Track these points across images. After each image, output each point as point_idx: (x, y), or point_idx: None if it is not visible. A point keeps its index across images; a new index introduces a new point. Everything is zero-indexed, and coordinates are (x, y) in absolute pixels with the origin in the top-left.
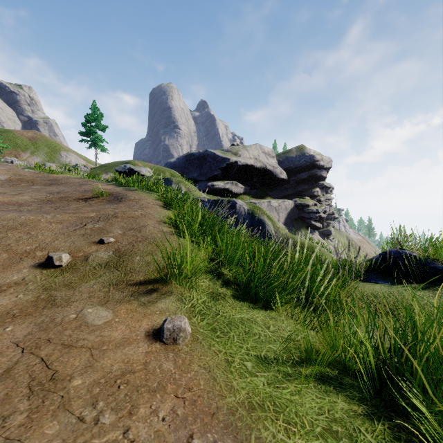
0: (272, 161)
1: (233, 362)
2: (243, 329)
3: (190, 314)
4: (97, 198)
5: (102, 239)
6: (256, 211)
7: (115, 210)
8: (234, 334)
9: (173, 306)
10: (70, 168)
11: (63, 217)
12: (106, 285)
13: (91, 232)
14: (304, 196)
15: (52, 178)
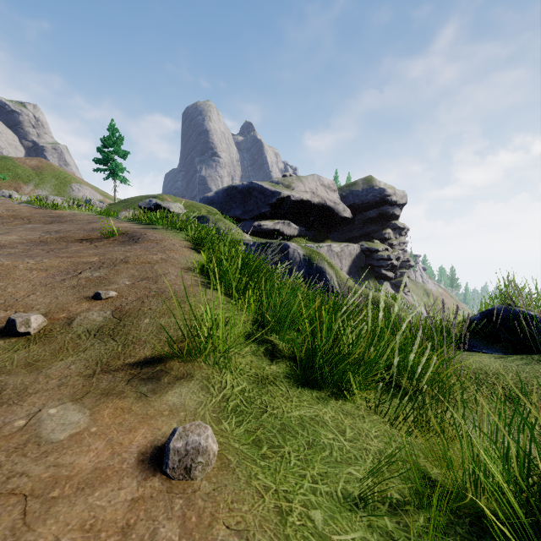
0: (333, 196)
1: (290, 512)
2: (305, 439)
3: (218, 414)
4: (106, 238)
5: (99, 293)
6: (314, 257)
7: (126, 254)
8: (290, 450)
9: (193, 399)
10: (80, 203)
11: (52, 262)
12: (92, 364)
13: (86, 282)
14: (373, 240)
15: (55, 215)
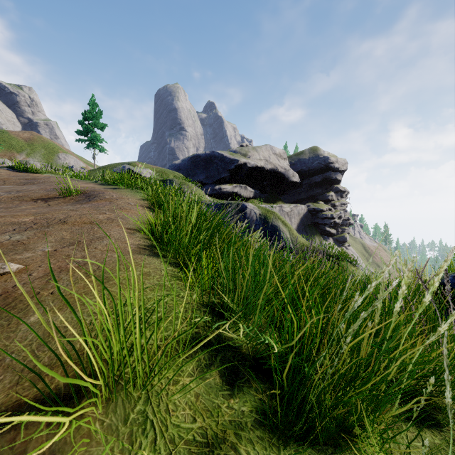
0: (284, 163)
1: None
2: None
3: None
4: (64, 197)
5: None
6: (269, 216)
7: (70, 213)
8: None
9: None
10: (58, 167)
11: None
12: None
13: None
14: (318, 201)
15: (31, 178)
